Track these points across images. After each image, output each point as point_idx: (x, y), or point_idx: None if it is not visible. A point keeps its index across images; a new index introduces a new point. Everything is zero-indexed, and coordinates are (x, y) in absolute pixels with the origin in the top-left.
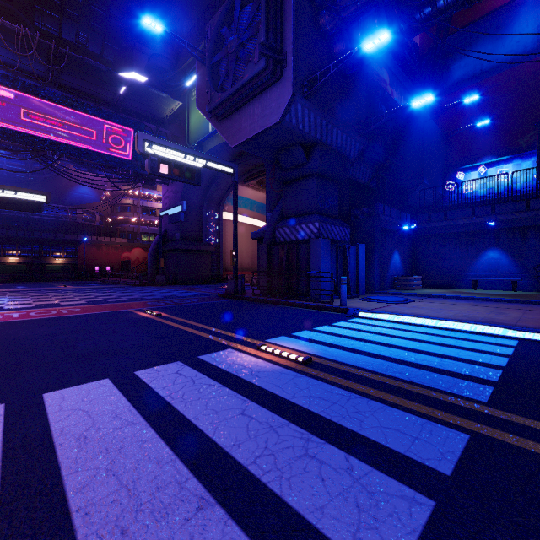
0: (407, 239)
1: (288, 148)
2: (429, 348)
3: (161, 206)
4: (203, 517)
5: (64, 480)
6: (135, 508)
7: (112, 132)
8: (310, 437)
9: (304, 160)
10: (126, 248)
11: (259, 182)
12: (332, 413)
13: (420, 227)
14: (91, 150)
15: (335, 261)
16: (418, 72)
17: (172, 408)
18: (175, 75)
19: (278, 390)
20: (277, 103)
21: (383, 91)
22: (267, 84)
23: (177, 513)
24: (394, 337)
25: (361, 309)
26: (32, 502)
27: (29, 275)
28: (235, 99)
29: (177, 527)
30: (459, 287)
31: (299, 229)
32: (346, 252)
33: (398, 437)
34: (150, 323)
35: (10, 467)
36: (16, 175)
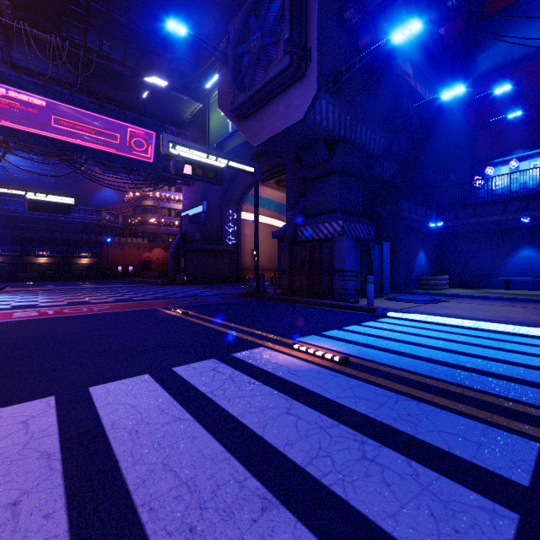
0: (432, 237)
1: (310, 146)
2: (471, 349)
3: (180, 207)
4: (270, 519)
5: (124, 473)
6: (199, 505)
7: (135, 135)
8: (365, 439)
9: (327, 158)
10: (147, 248)
11: (277, 182)
12: (382, 415)
13: (447, 225)
14: (116, 153)
15: (359, 260)
16: (443, 64)
17: (216, 405)
18: (195, 78)
19: (319, 389)
20: (301, 100)
21: (408, 85)
22: (291, 81)
23: (242, 513)
24: (430, 337)
25: (389, 309)
26: (97, 494)
27: (57, 274)
28: (258, 98)
29: (245, 528)
30: (489, 287)
31: (322, 228)
32: (370, 251)
33: (460, 443)
34: (178, 321)
35: (70, 459)
36: (46, 180)
